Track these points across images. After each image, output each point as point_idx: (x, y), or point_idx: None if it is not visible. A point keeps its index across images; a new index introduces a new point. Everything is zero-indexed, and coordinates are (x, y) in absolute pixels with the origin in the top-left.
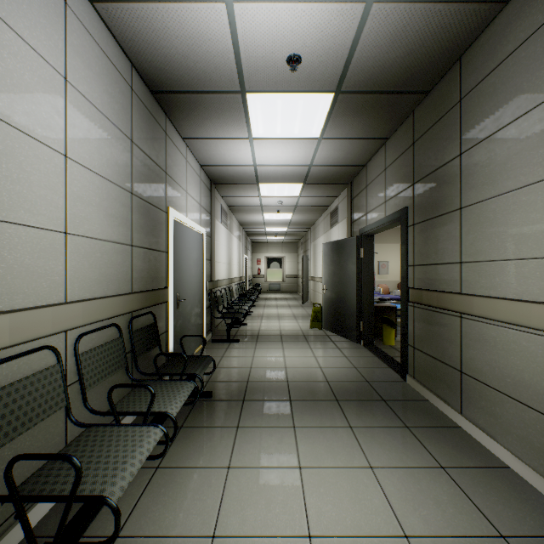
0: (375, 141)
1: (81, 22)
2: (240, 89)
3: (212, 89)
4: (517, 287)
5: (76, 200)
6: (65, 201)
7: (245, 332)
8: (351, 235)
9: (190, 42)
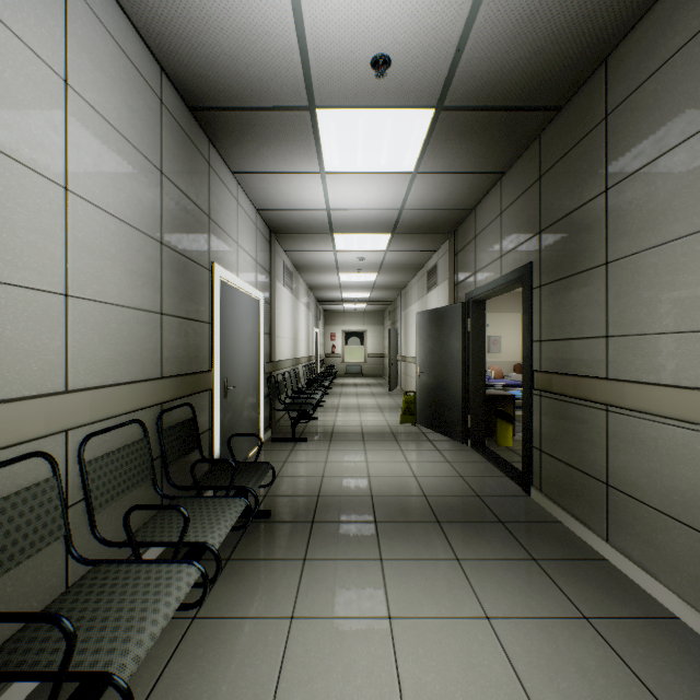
0: (487, 176)
1: (88, 5)
2: (308, 104)
3: (271, 104)
4: (688, 370)
5: (81, 250)
6: (64, 251)
7: (315, 429)
8: (454, 302)
9: (240, 36)
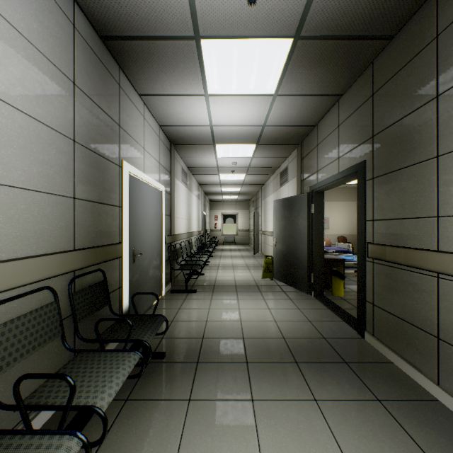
0: (329, 98)
1: None
2: (193, 33)
3: (165, 33)
4: None
5: None
6: None
7: (202, 282)
8: (301, 193)
9: None
